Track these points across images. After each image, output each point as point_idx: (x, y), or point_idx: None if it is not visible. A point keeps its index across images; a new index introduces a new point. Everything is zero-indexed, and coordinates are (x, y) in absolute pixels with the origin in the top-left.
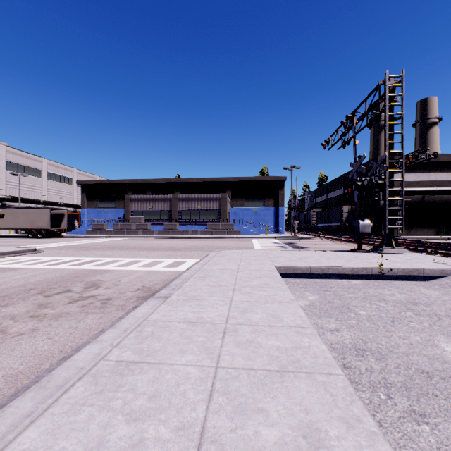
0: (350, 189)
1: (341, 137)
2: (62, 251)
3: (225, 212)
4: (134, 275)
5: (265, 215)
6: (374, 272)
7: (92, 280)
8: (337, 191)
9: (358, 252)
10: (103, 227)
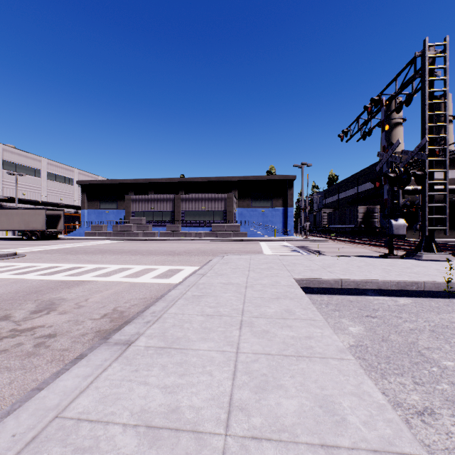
0: (378, 183)
1: (363, 125)
2: (46, 255)
3: (231, 213)
4: (111, 289)
5: (273, 217)
6: (427, 287)
7: (52, 297)
8: (350, 190)
9: (389, 258)
10: (102, 229)
